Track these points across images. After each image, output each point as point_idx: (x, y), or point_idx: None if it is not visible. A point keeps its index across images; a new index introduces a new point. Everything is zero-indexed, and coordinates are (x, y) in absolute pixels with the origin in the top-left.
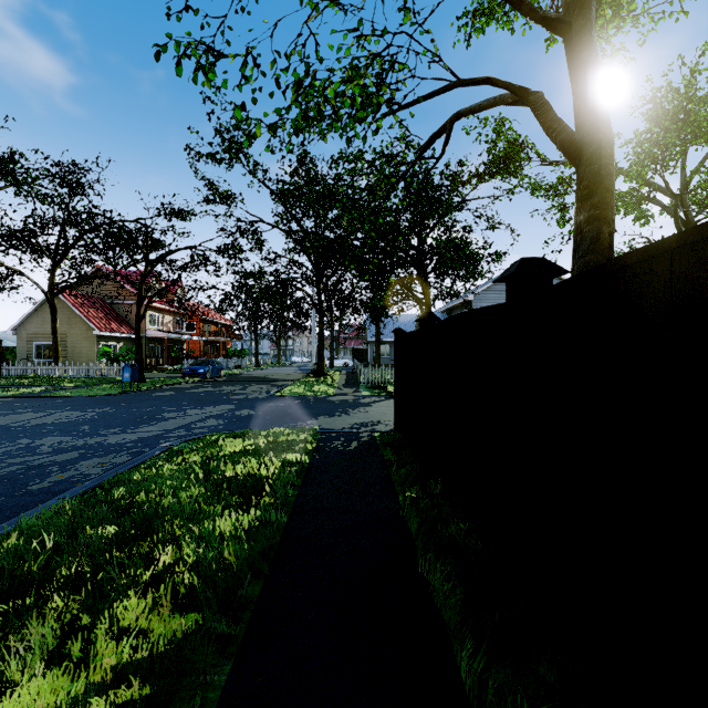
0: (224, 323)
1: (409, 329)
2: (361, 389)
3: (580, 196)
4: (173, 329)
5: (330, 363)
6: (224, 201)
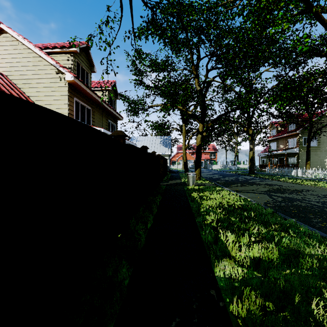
0: None
1: None
2: None
3: None
4: None
5: None
6: None
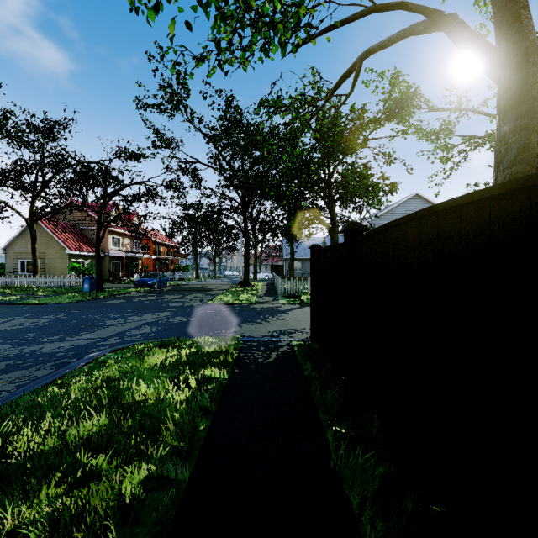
0: (172, 245)
1: None
2: (279, 298)
3: (503, 107)
4: (130, 249)
5: (254, 276)
6: (168, 146)
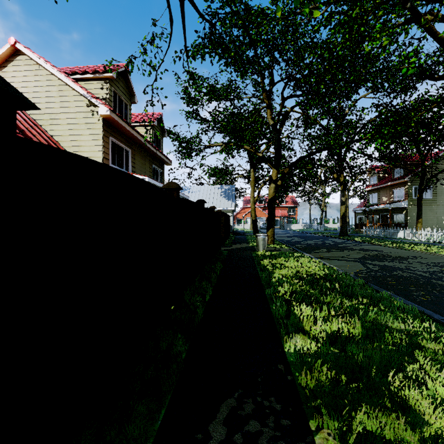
0: None
1: None
2: None
3: None
4: None
5: None
6: None
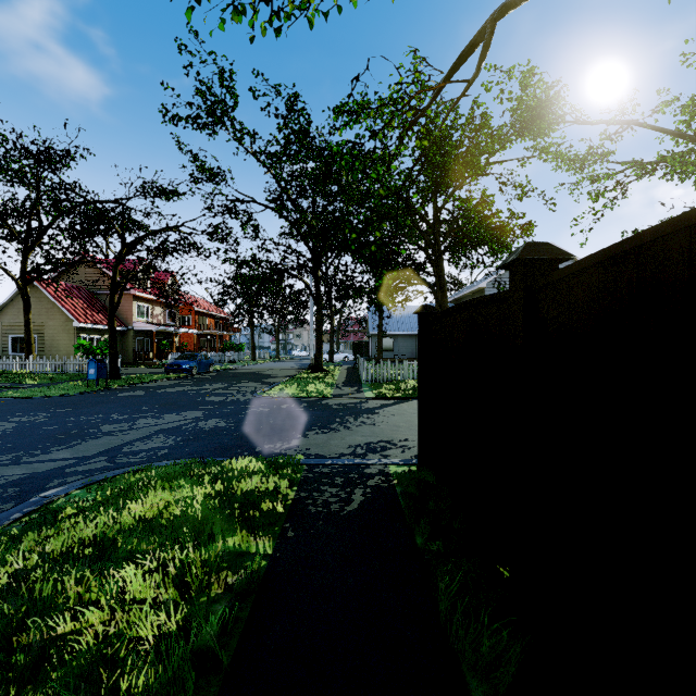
0: (221, 316)
1: (414, 321)
2: (363, 389)
3: None
4: (164, 321)
5: (329, 357)
6: (211, 179)
